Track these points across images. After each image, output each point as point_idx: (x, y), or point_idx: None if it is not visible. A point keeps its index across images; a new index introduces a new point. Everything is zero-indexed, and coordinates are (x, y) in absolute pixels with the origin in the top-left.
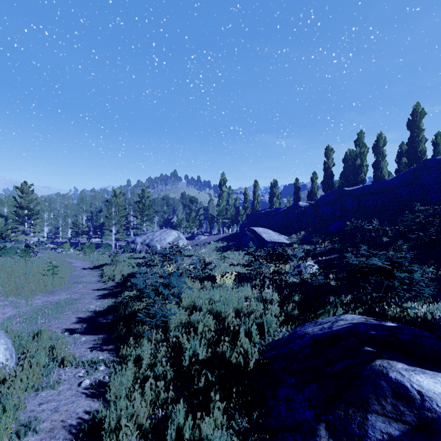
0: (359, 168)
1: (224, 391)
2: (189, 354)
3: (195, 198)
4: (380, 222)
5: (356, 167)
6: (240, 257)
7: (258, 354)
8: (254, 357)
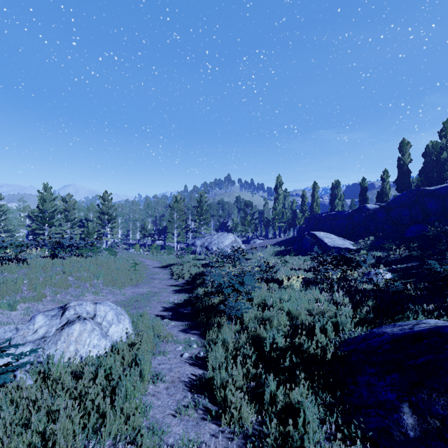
0: (445, 163)
1: (306, 372)
2: (269, 342)
3: (250, 202)
4: None
5: (441, 162)
6: (300, 262)
7: (334, 348)
8: (331, 351)
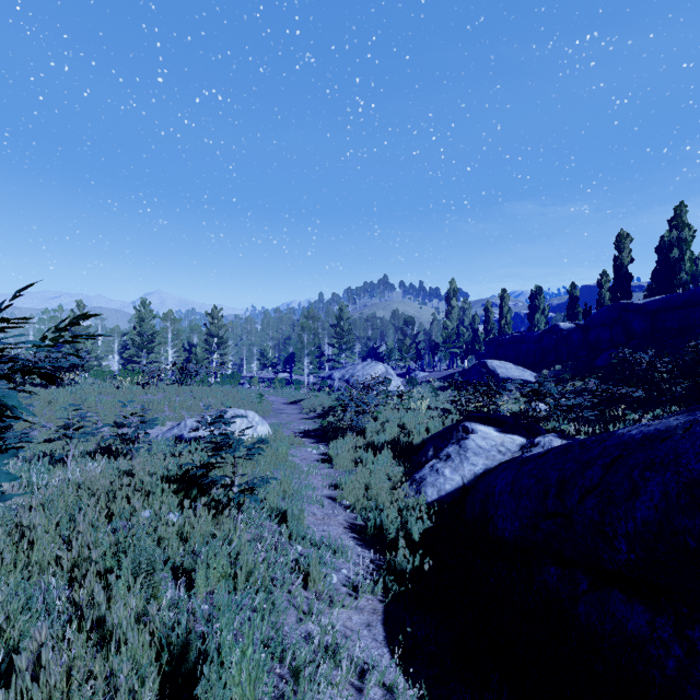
0: (676, 264)
1: (394, 448)
2: (377, 438)
3: (411, 319)
4: (671, 352)
5: (671, 263)
6: None
7: (423, 441)
8: (420, 442)
